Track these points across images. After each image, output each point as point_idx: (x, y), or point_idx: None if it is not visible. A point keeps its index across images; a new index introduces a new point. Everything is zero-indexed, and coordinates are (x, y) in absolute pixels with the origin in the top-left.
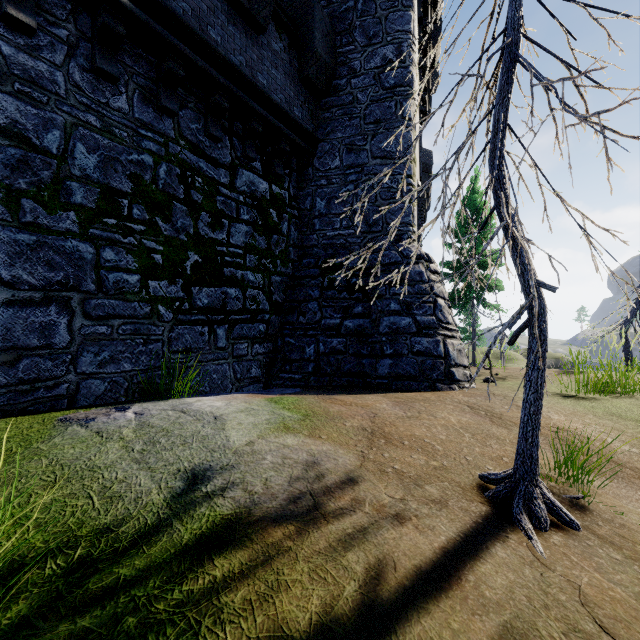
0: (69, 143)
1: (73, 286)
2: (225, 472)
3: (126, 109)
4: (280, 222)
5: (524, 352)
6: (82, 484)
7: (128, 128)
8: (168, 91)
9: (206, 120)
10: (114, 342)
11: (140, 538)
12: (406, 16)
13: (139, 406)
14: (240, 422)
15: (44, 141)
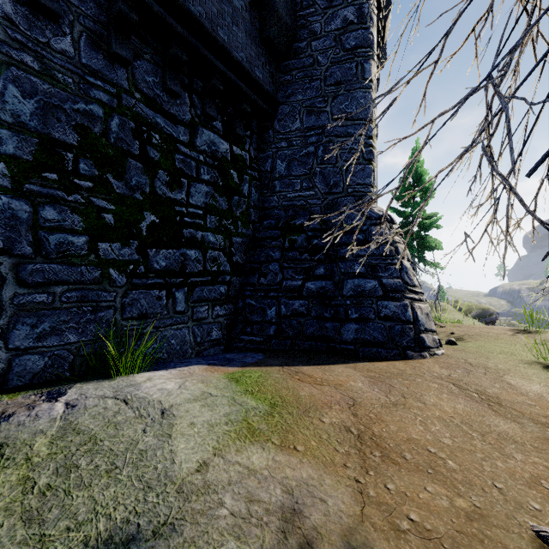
0: None
1: (3, 249)
2: (159, 544)
3: (71, 52)
4: (241, 183)
5: (454, 303)
6: None
7: (73, 74)
8: (120, 37)
9: (163, 73)
10: (56, 311)
11: None
12: None
13: (77, 389)
14: (192, 421)
15: None
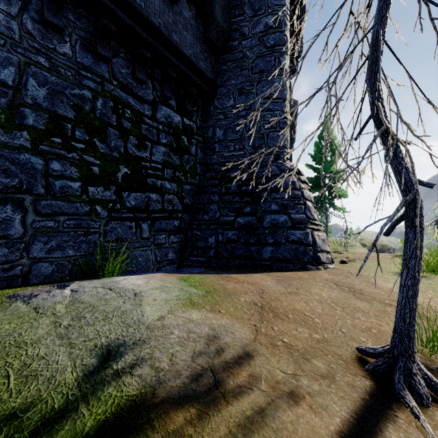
0: (22, 77)
1: (26, 190)
2: (136, 347)
3: (70, 54)
4: (190, 146)
5: (360, 241)
6: (5, 361)
7: (71, 69)
8: (103, 42)
9: (133, 67)
10: (60, 234)
11: (43, 426)
12: None
13: (77, 284)
14: (155, 298)
15: (1, 75)
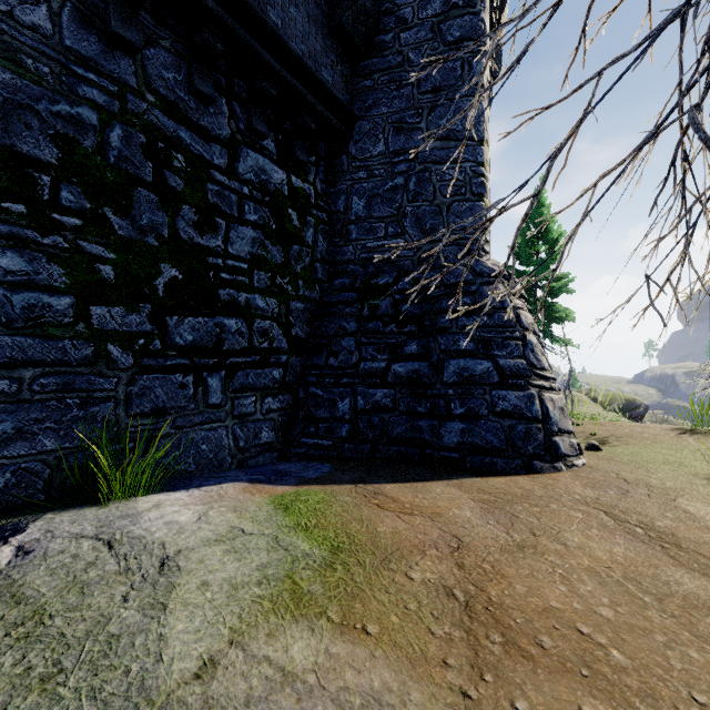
0: None
1: None
2: None
3: (47, 29)
4: (303, 228)
5: (589, 393)
6: None
7: (51, 60)
8: (123, 12)
9: (189, 69)
10: (24, 405)
11: None
12: None
13: (45, 523)
14: (206, 579)
15: None
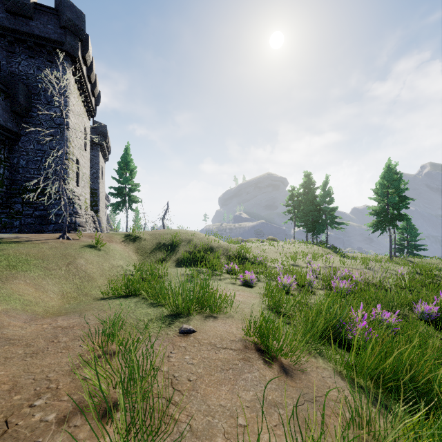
0: None
1: None
2: None
3: None
4: None
5: None
6: None
7: None
8: None
9: None
10: None
11: None
12: (65, 100)
13: None
14: None
15: None
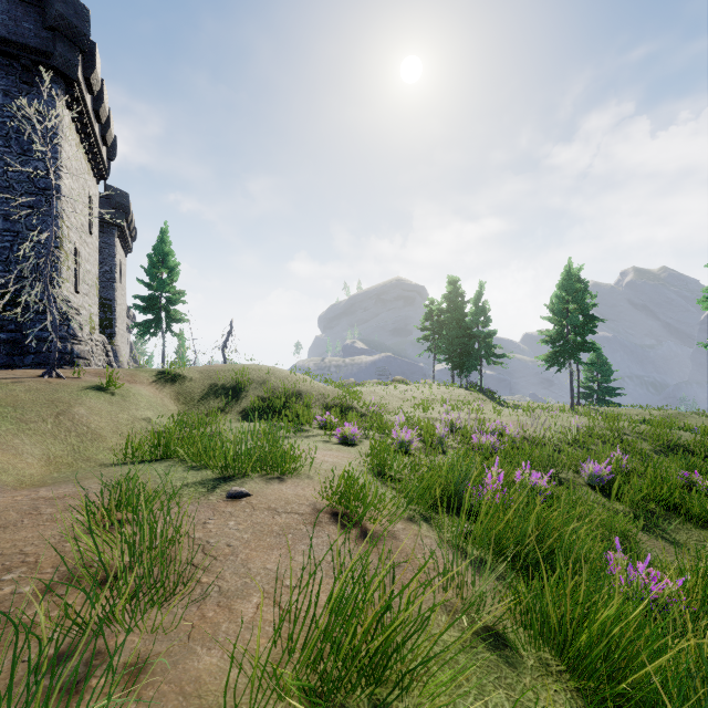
0: None
1: None
2: None
3: None
4: None
5: None
6: None
7: None
8: None
9: None
10: None
11: None
12: (55, 148)
13: None
14: None
15: None
